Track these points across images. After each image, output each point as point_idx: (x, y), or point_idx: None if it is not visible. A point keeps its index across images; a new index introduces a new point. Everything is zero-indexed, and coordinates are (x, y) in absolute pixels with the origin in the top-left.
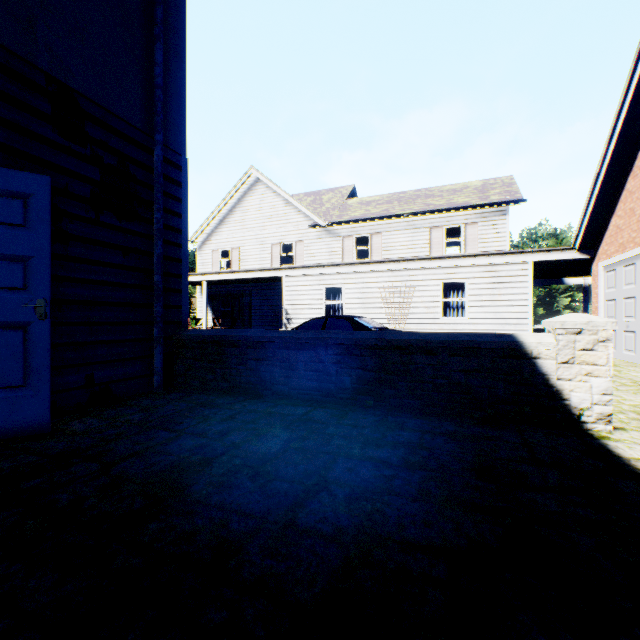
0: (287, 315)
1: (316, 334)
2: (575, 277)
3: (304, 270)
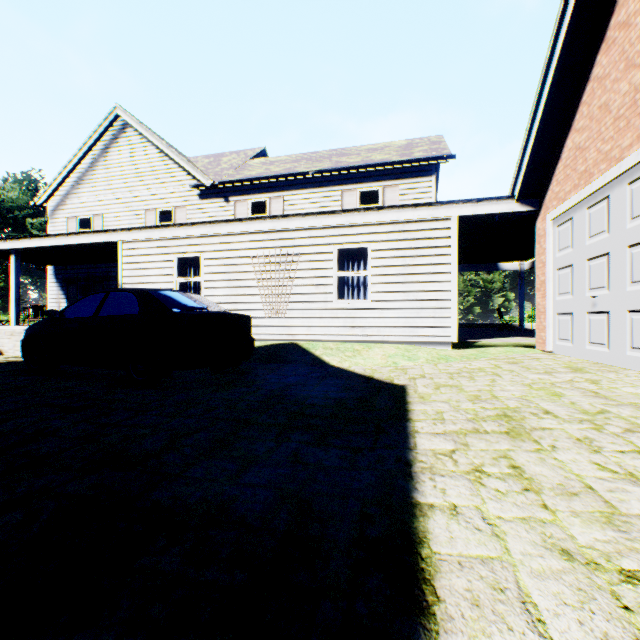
0: None
1: None
2: (511, 261)
3: (148, 232)
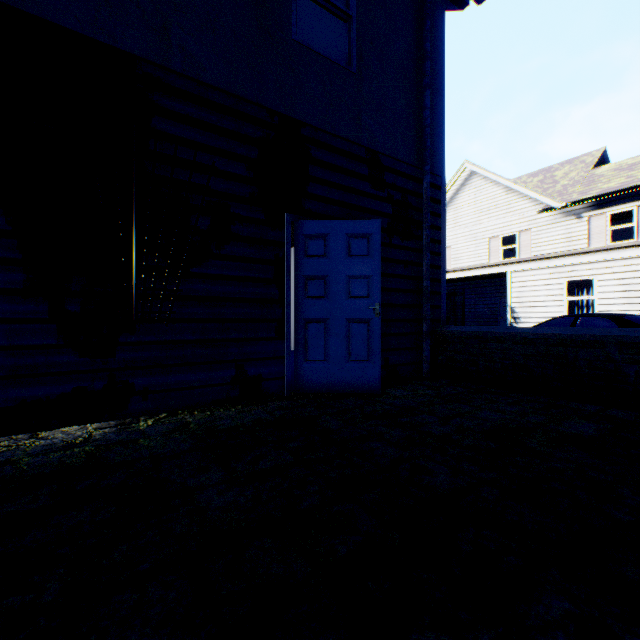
0: (513, 314)
1: (603, 332)
2: None
3: (536, 263)
